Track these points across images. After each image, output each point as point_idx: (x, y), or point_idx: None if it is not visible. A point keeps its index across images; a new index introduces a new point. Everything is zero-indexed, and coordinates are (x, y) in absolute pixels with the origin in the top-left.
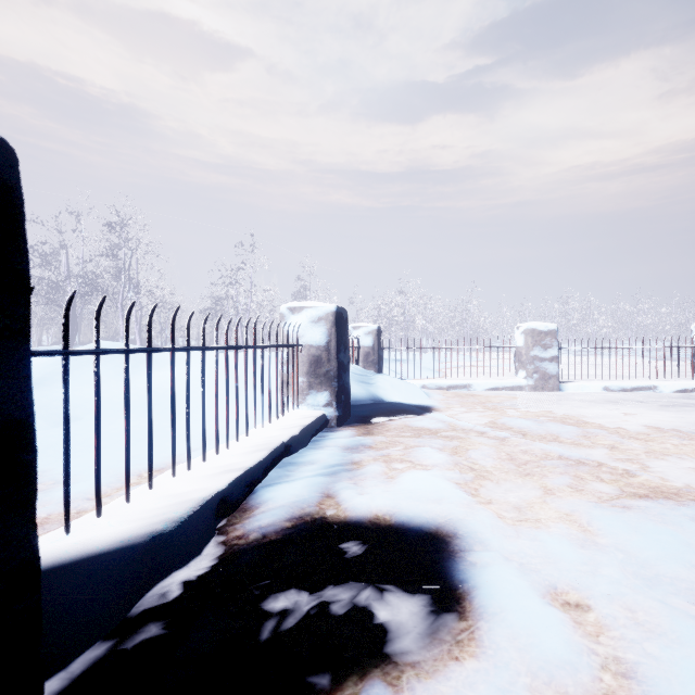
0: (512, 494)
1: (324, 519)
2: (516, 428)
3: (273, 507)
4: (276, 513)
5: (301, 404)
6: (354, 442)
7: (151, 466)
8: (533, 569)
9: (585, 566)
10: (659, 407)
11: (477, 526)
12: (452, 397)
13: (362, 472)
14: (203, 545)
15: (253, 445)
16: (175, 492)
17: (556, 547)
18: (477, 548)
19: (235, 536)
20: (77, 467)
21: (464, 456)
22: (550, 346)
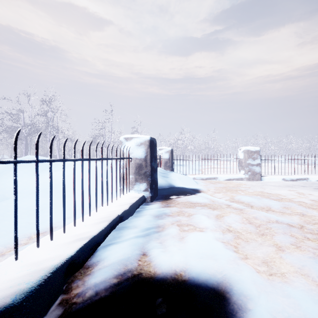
0: (257, 250)
1: (140, 276)
2: (246, 202)
3: (106, 265)
4: (108, 271)
5: (131, 190)
6: (160, 212)
7: (16, 244)
8: None
9: None
10: (314, 189)
11: (245, 283)
12: (209, 184)
13: (164, 234)
14: (50, 305)
15: (100, 218)
16: (36, 260)
17: (309, 307)
18: (250, 307)
19: (75, 295)
20: None
21: (222, 221)
22: (256, 158)
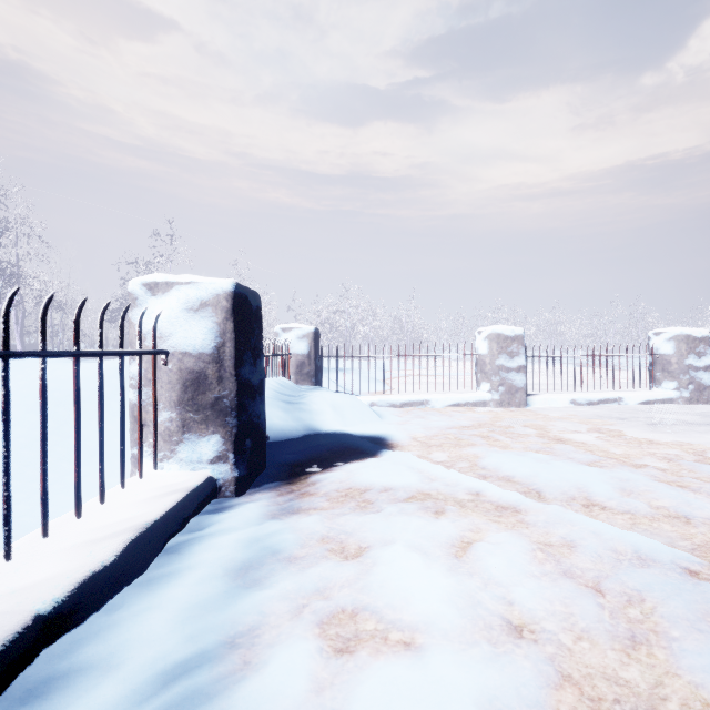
0: None
1: None
2: (520, 478)
3: None
4: None
5: (167, 460)
6: (257, 548)
7: None
8: None
9: None
10: (647, 426)
11: None
12: (410, 420)
13: (248, 709)
14: None
15: None
16: None
17: None
18: None
19: None
20: None
21: (477, 576)
22: (516, 354)
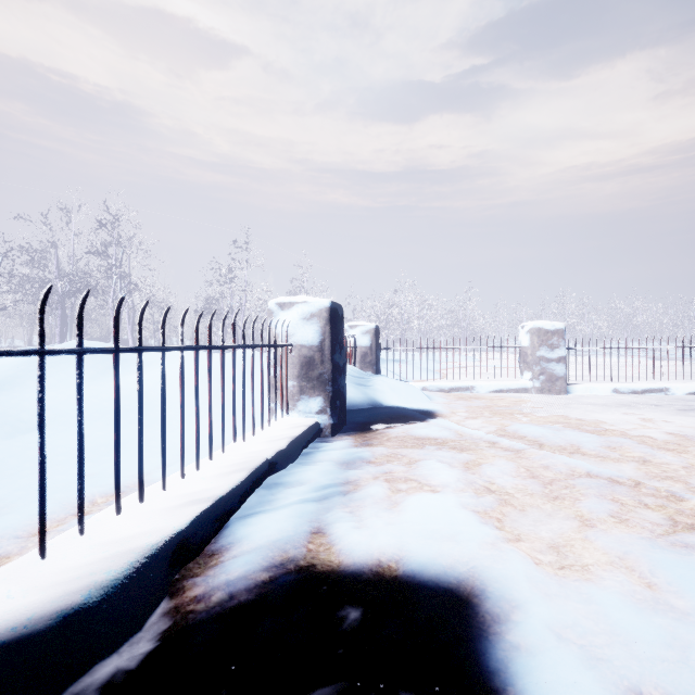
0: (542, 526)
1: (311, 568)
2: (530, 437)
3: (247, 550)
4: (250, 559)
5: (291, 411)
6: (351, 456)
7: (82, 504)
8: (600, 657)
9: (671, 651)
10: (677, 412)
11: (510, 580)
12: (455, 401)
13: (360, 497)
14: (147, 614)
15: (230, 464)
16: (117, 536)
17: (623, 618)
18: (516, 619)
19: (192, 598)
20: (18, 491)
21: (478, 473)
22: (557, 346)
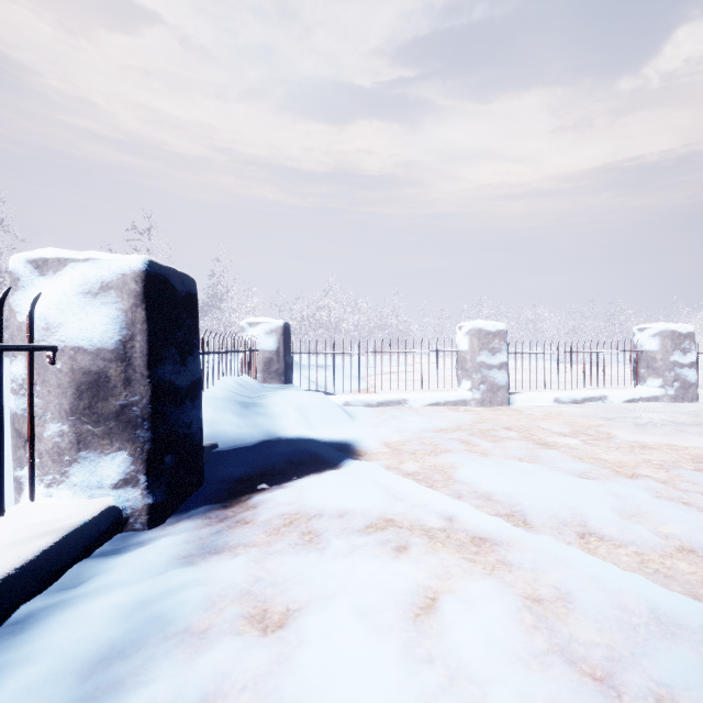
0: None
1: None
2: (502, 496)
3: None
4: None
5: (56, 485)
6: (141, 619)
7: None
8: None
9: None
10: (635, 427)
11: None
12: (384, 422)
13: None
14: None
15: None
16: None
17: None
18: None
19: None
20: None
21: (441, 663)
22: (498, 351)
